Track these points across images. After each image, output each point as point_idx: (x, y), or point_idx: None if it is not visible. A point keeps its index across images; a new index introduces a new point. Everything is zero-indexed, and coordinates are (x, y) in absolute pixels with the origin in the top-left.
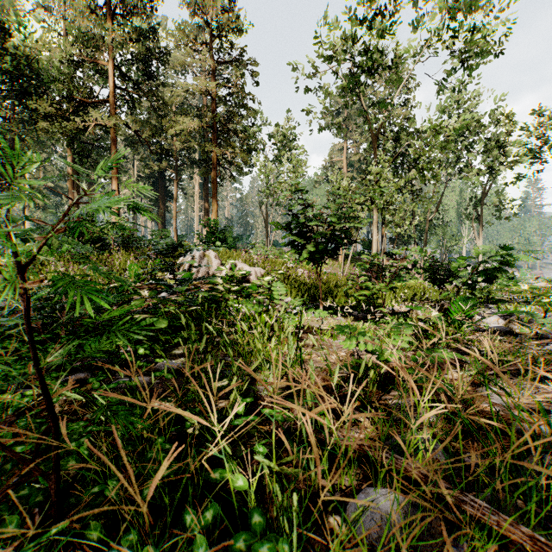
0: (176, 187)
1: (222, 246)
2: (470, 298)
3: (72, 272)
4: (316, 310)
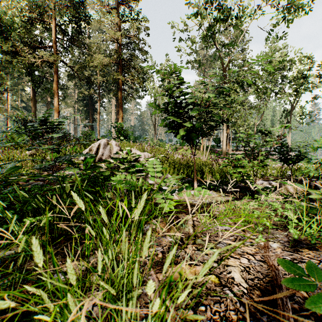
0: (99, 105)
1: (125, 140)
2: None
3: (0, 154)
4: (196, 189)
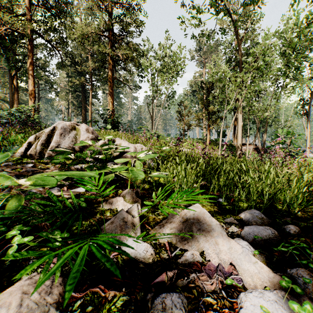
0: (91, 95)
1: (115, 130)
2: None
3: None
4: None
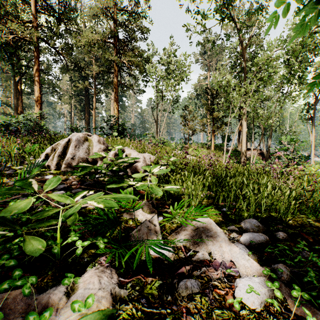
0: (94, 99)
1: (121, 137)
2: None
3: None
4: None
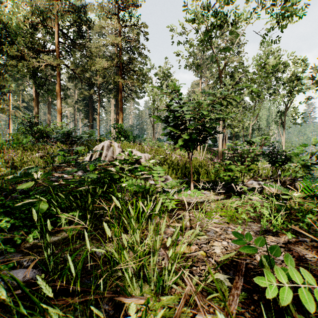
0: (99, 105)
1: (125, 140)
2: (315, 178)
3: (14, 156)
4: (192, 191)
